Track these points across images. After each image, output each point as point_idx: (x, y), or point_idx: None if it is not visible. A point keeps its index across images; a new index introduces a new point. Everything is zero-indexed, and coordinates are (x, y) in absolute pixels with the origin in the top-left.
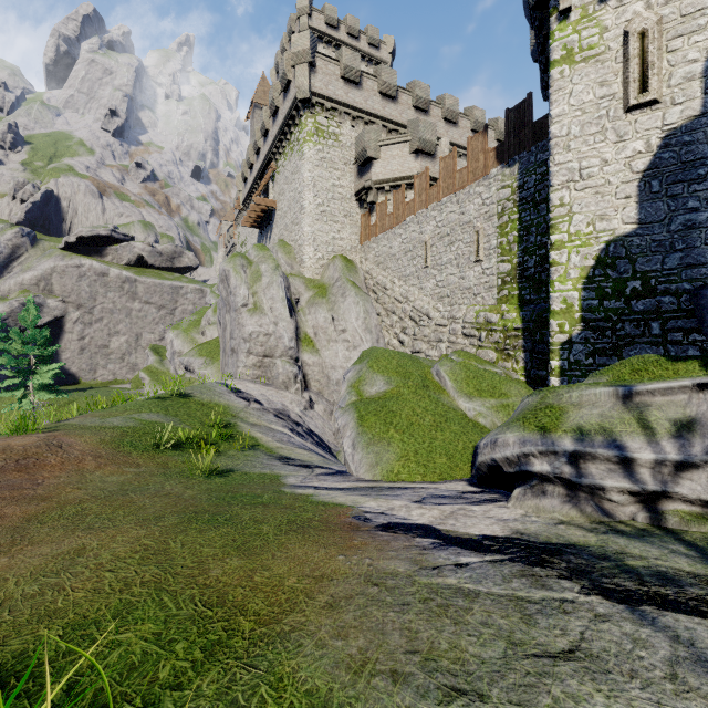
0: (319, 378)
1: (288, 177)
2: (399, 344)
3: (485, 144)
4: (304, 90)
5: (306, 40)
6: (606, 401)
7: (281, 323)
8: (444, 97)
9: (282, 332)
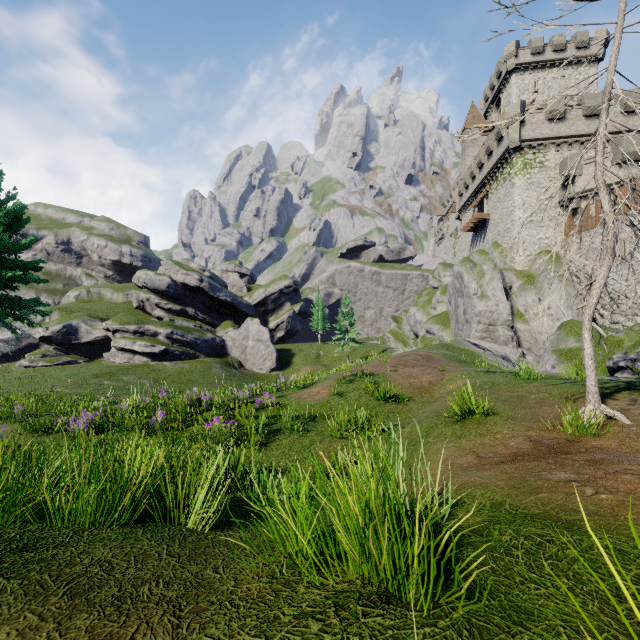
0: (528, 340)
1: (500, 198)
2: (599, 317)
3: None
4: (515, 141)
5: (517, 108)
6: None
7: (501, 305)
8: None
9: (502, 310)
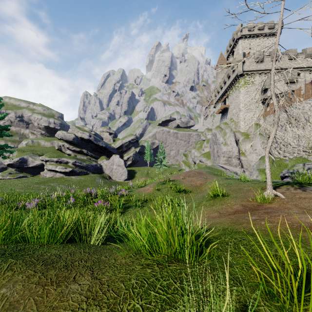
0: (246, 164)
1: (234, 98)
2: (278, 154)
3: (311, 87)
4: (240, 71)
5: (241, 56)
6: (301, 166)
7: (234, 148)
8: (305, 50)
9: (234, 151)
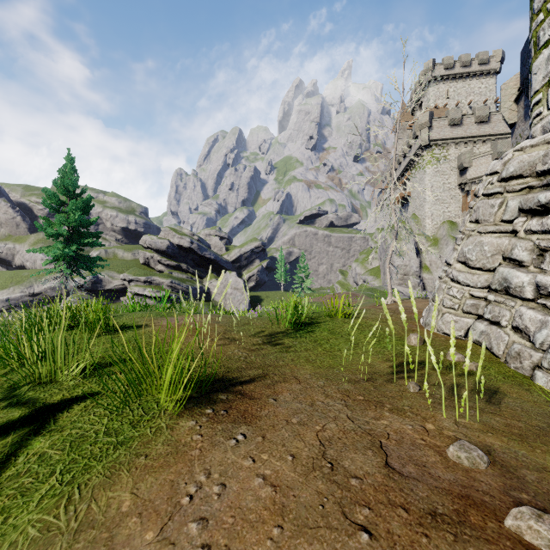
0: (431, 285)
1: (417, 181)
2: None
3: None
4: (425, 141)
5: (426, 117)
6: None
7: (412, 260)
8: None
9: (412, 264)
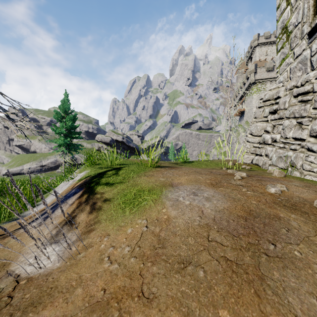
0: None
1: (248, 102)
2: None
3: None
4: (253, 80)
5: (253, 67)
6: None
7: None
8: None
9: None
